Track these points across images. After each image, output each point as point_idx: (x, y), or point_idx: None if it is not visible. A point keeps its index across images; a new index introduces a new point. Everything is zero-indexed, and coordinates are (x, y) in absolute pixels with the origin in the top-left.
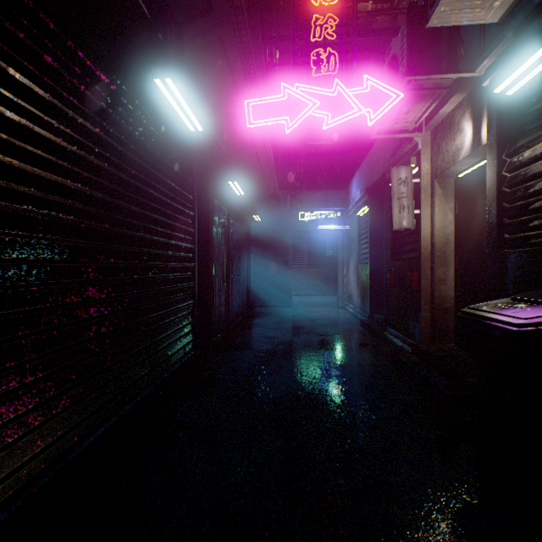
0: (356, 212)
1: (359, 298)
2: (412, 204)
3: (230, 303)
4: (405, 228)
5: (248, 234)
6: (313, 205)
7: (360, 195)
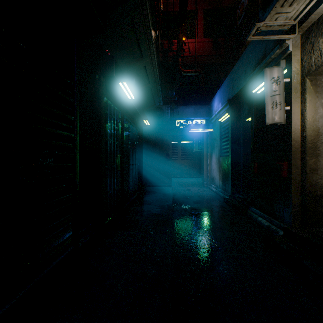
0: (219, 119)
1: (221, 181)
2: (283, 101)
3: (125, 186)
4: (277, 122)
5: (140, 134)
6: (186, 116)
7: (222, 105)
